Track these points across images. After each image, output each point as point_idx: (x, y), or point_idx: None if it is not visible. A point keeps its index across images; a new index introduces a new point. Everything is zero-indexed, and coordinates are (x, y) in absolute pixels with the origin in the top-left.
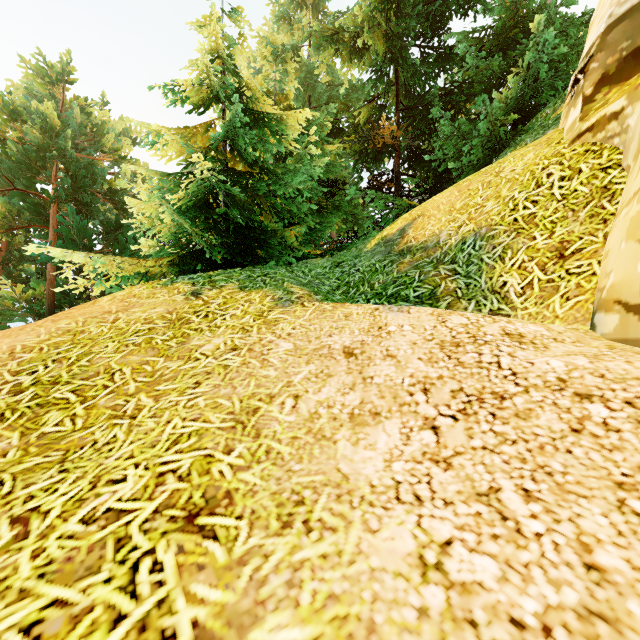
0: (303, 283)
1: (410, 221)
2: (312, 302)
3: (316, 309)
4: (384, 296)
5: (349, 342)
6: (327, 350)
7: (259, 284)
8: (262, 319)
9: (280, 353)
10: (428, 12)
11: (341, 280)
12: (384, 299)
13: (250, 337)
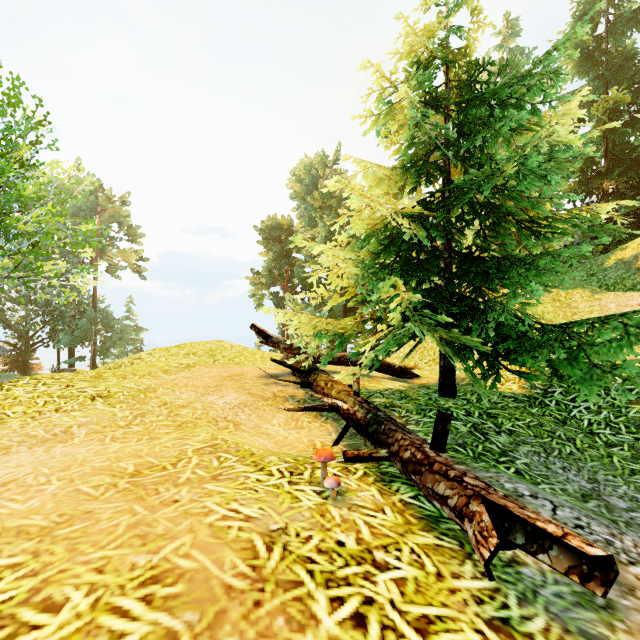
0: (587, 285)
1: (639, 252)
2: (610, 292)
3: (614, 294)
4: (635, 289)
5: (638, 303)
6: (630, 305)
7: (571, 286)
8: (593, 298)
9: (612, 306)
10: (636, 88)
11: (600, 283)
12: (636, 291)
13: (594, 303)
